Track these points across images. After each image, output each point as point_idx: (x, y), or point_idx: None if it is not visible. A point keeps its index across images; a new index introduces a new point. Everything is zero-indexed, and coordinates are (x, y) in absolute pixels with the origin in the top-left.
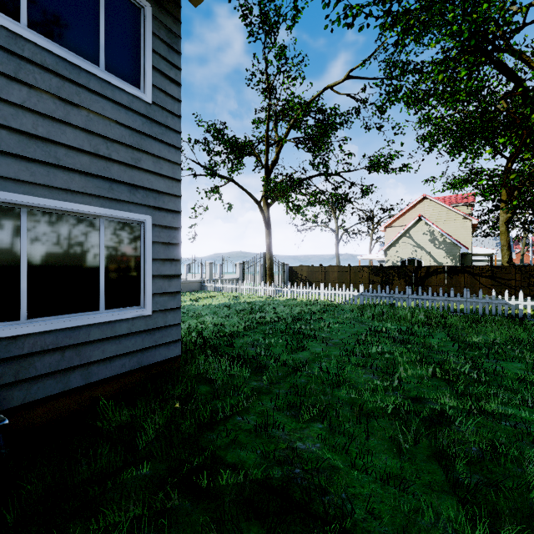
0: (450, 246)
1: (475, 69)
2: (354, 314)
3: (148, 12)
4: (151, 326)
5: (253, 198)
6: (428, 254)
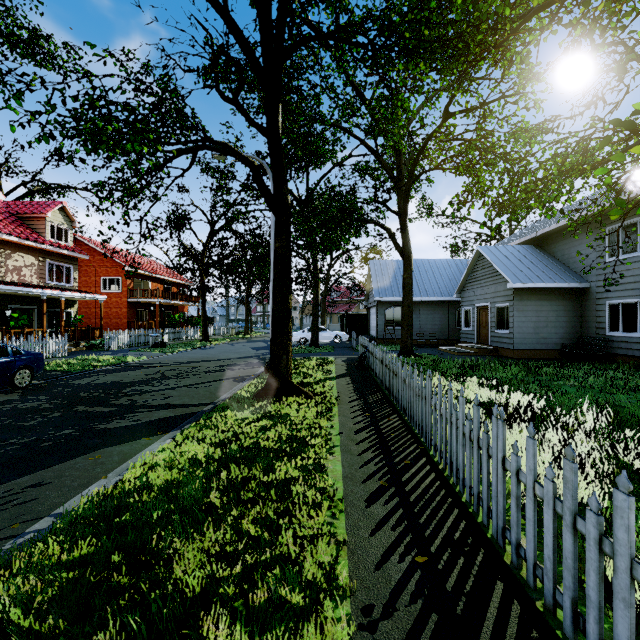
0: None
1: None
2: None
3: None
4: None
5: None
6: None
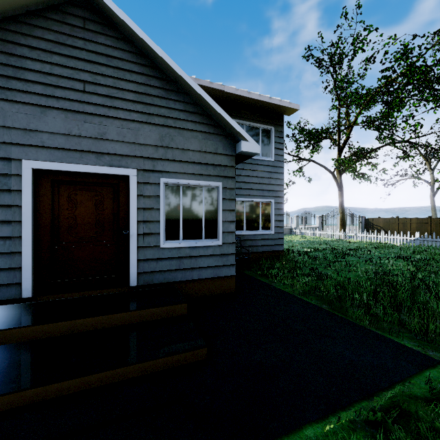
0: None
1: None
2: (398, 250)
3: (273, 130)
4: (274, 237)
5: (327, 170)
6: None
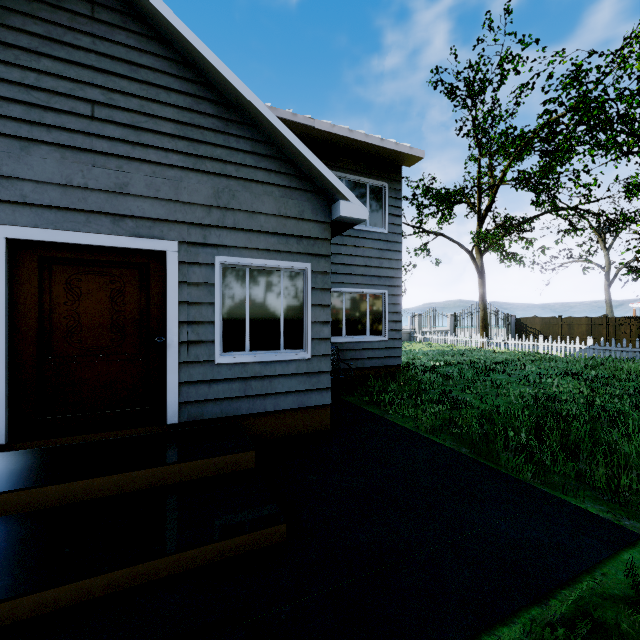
0: None
1: None
2: (563, 364)
3: (386, 187)
4: (387, 346)
5: (463, 248)
6: None
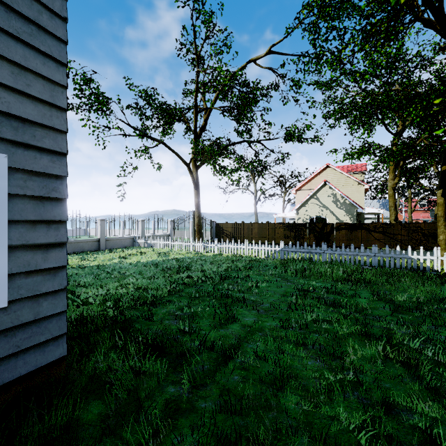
0: (349, 206)
1: (393, 38)
2: (278, 271)
3: None
4: (7, 325)
5: (182, 160)
6: (331, 213)
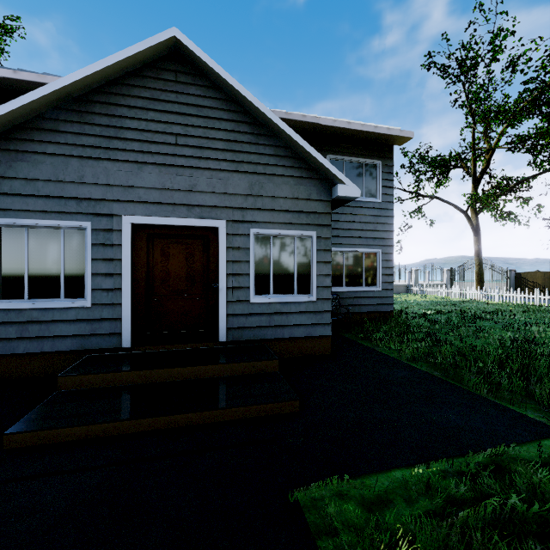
0: None
1: None
2: None
3: (379, 164)
4: (381, 295)
5: (458, 209)
6: None
